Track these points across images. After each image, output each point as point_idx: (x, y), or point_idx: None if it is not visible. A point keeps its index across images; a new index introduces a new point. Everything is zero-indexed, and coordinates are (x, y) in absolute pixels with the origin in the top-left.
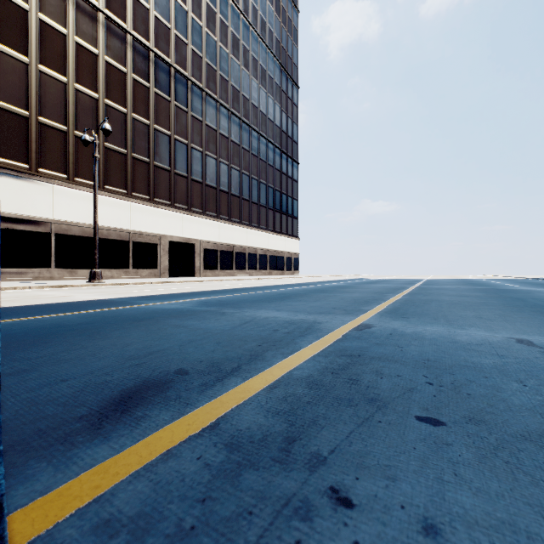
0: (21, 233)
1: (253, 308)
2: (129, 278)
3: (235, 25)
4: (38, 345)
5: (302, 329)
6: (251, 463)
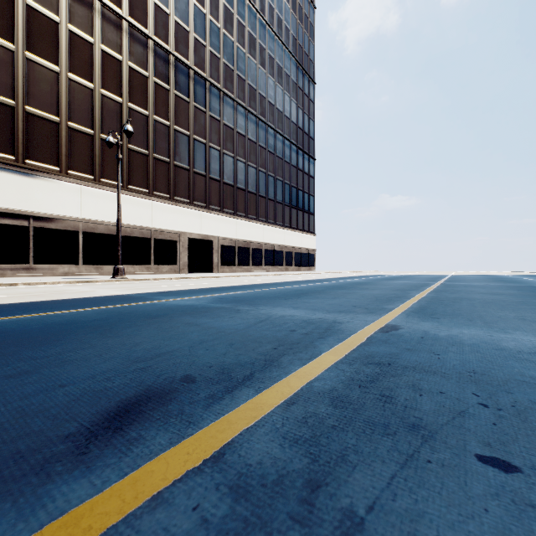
0: (53, 231)
1: (269, 305)
2: (151, 274)
3: (251, 24)
4: (48, 343)
5: (321, 330)
6: (261, 522)
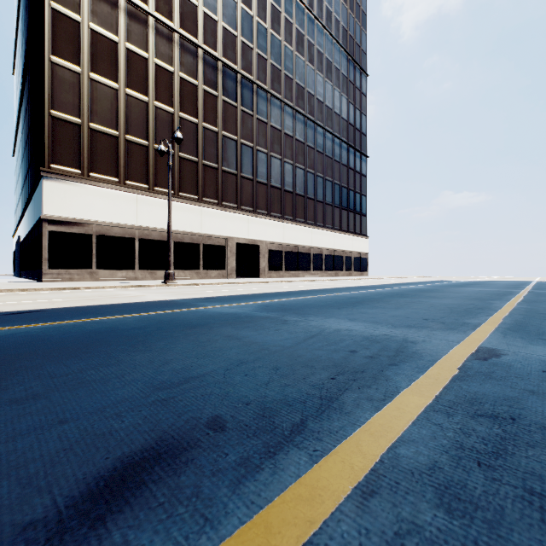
0: (113, 239)
1: (320, 315)
2: (200, 279)
3: (299, 21)
4: (76, 355)
5: (390, 352)
6: None
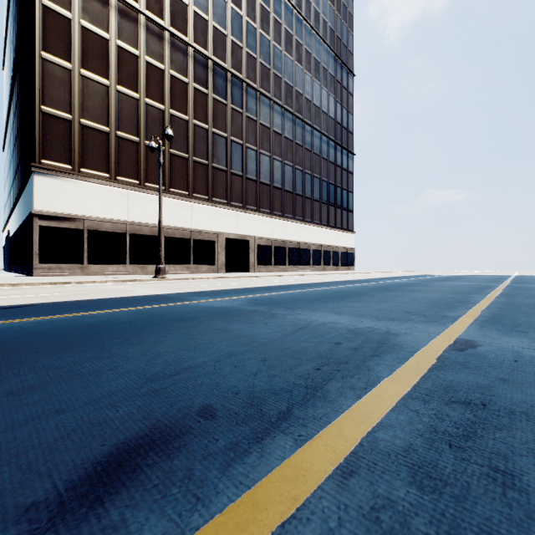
0: (103, 234)
1: (307, 309)
2: (190, 273)
3: (288, 21)
4: (70, 349)
5: (373, 343)
6: None
